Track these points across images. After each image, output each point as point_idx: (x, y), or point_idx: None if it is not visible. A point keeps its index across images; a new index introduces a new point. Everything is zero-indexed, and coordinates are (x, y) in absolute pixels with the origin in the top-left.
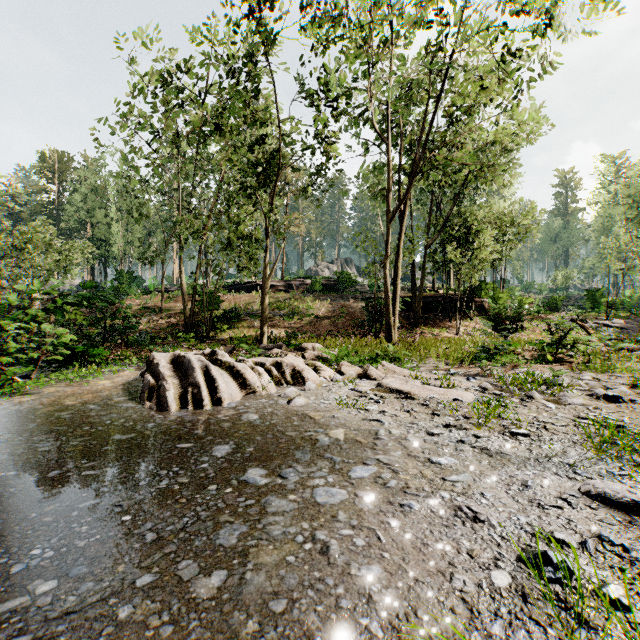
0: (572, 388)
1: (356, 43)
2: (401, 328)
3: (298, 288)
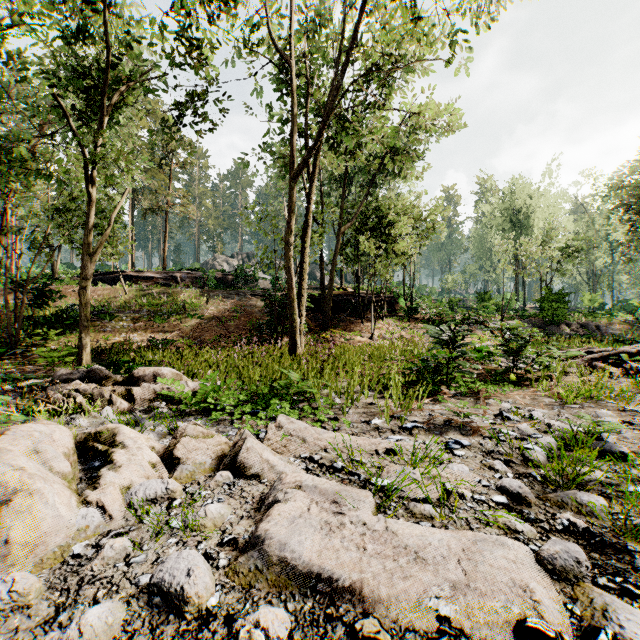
0: None
1: None
2: (308, 331)
3: (185, 282)
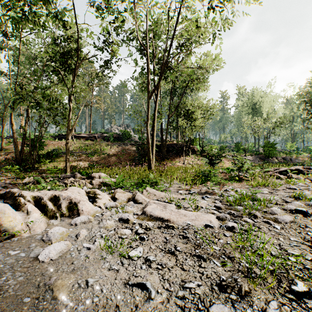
0: (267, 202)
1: None
2: (155, 161)
3: (99, 138)
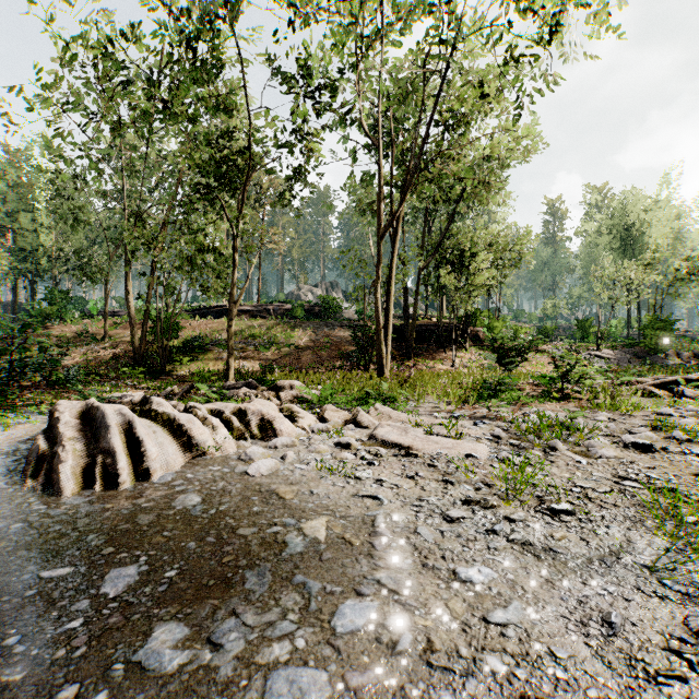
0: (593, 433)
1: (343, 27)
2: (393, 360)
3: (277, 314)
